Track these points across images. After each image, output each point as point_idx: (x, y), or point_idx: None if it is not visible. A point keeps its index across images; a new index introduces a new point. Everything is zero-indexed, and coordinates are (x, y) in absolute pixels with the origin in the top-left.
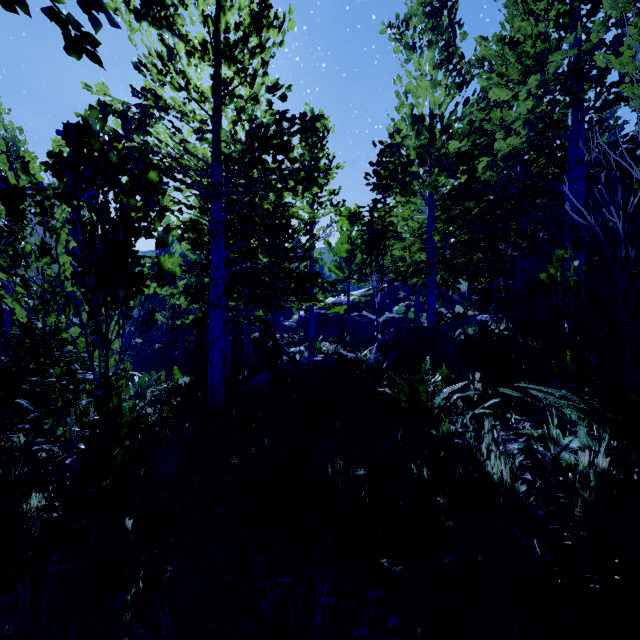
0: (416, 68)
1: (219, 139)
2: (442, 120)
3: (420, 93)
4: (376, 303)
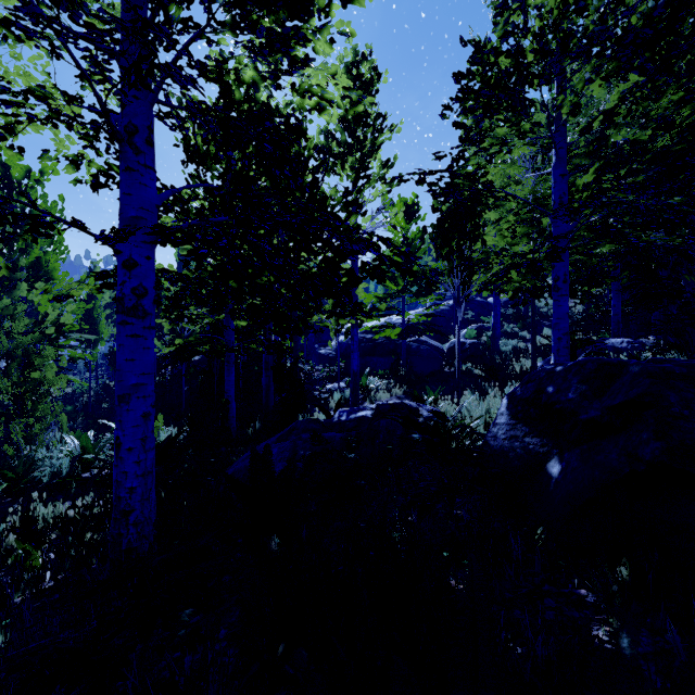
0: None
1: None
2: None
3: None
4: (458, 319)
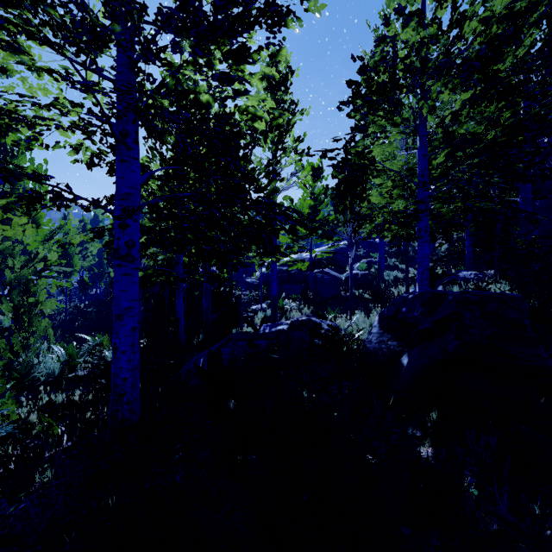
0: None
1: None
2: (454, 4)
3: None
4: (351, 258)
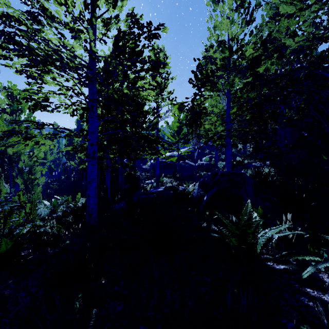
0: (221, 11)
1: (94, 46)
2: (238, 42)
3: (223, 27)
4: (195, 156)
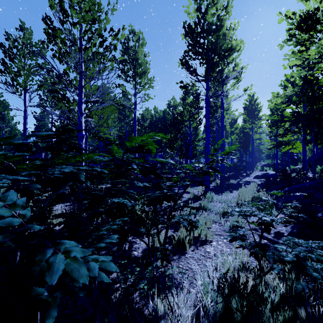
0: None
1: None
2: None
3: None
4: None
